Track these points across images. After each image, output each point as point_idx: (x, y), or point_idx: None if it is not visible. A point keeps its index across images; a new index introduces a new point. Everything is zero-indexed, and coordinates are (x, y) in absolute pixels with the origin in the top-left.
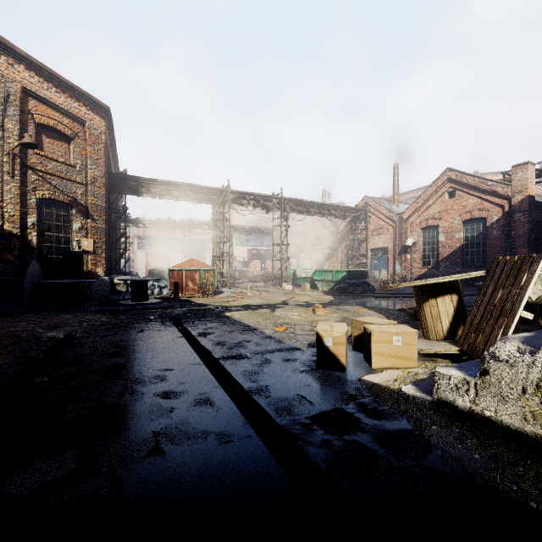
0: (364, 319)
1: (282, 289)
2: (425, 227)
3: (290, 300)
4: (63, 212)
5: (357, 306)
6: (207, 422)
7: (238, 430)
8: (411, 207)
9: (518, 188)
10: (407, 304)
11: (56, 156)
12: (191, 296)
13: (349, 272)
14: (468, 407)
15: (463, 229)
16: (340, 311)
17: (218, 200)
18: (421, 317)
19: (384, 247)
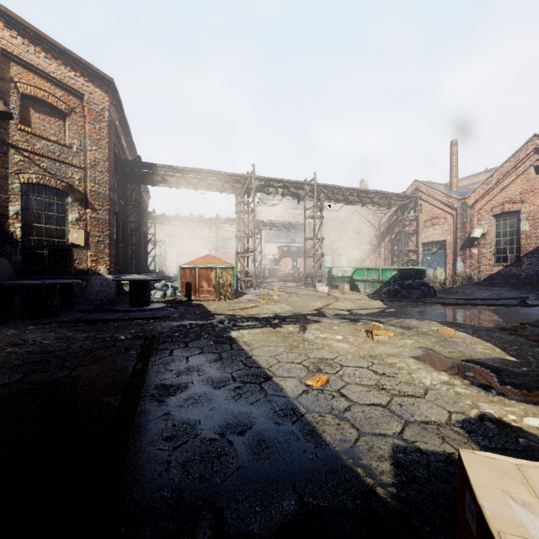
0: None
1: (315, 290)
2: (499, 213)
3: (327, 307)
4: (56, 200)
5: (431, 322)
6: None
7: None
8: (478, 189)
9: None
10: (500, 317)
11: (47, 134)
12: (206, 299)
13: (401, 270)
14: None
15: None
16: (412, 332)
17: (241, 188)
18: None
19: (441, 240)
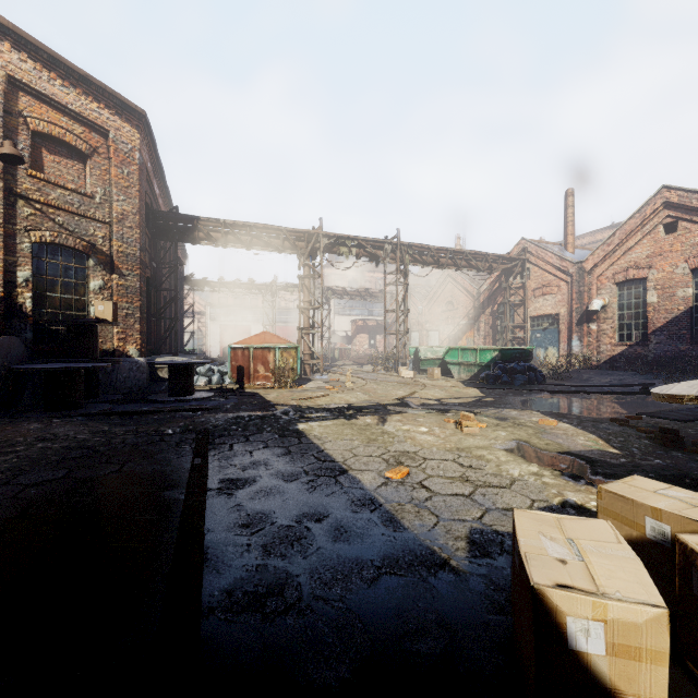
0: (643, 494)
1: (398, 376)
2: (623, 281)
3: (412, 396)
4: (74, 263)
5: (532, 413)
6: None
7: None
8: (598, 251)
9: None
10: (615, 406)
11: (64, 181)
12: (263, 387)
13: (502, 351)
14: None
15: (692, 283)
16: (508, 424)
17: (305, 247)
18: None
19: (554, 314)
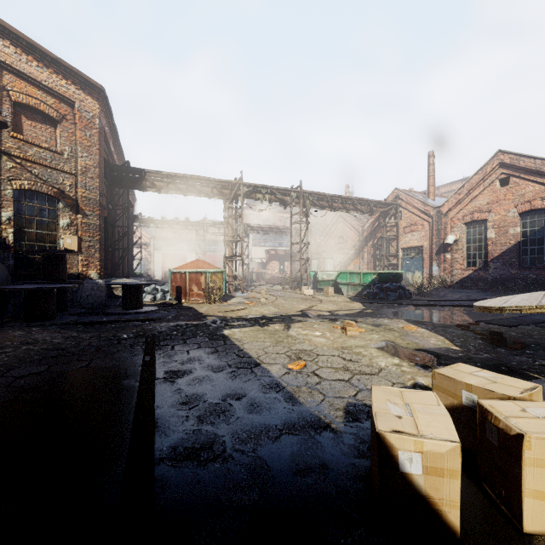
0: (462, 375)
1: (301, 293)
2: (469, 222)
3: (311, 309)
4: (47, 205)
5: (400, 321)
6: None
7: None
8: (451, 198)
9: None
10: (462, 316)
11: (39, 141)
12: (196, 303)
13: (380, 274)
14: None
15: (520, 223)
16: (380, 329)
17: (229, 194)
18: None
19: (419, 246)
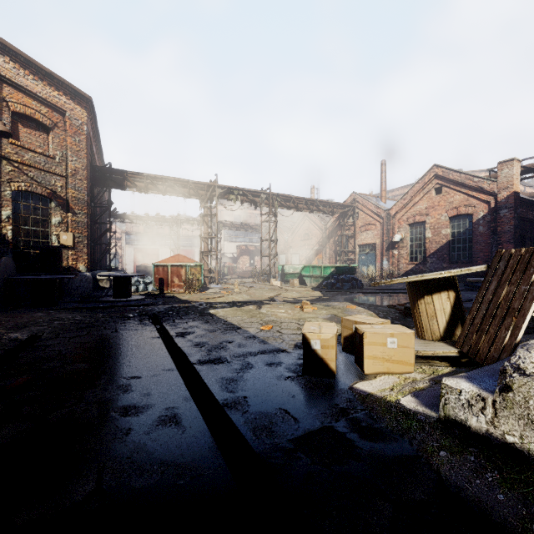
0: (355, 318)
1: (270, 285)
2: (412, 223)
3: (278, 296)
4: (41, 205)
5: (346, 303)
6: (169, 448)
7: (205, 460)
8: (398, 203)
9: (504, 184)
10: (396, 300)
11: (33, 146)
12: (177, 293)
13: (337, 267)
14: (485, 430)
15: (450, 225)
16: (329, 307)
17: (205, 195)
18: (415, 315)
19: (372, 243)
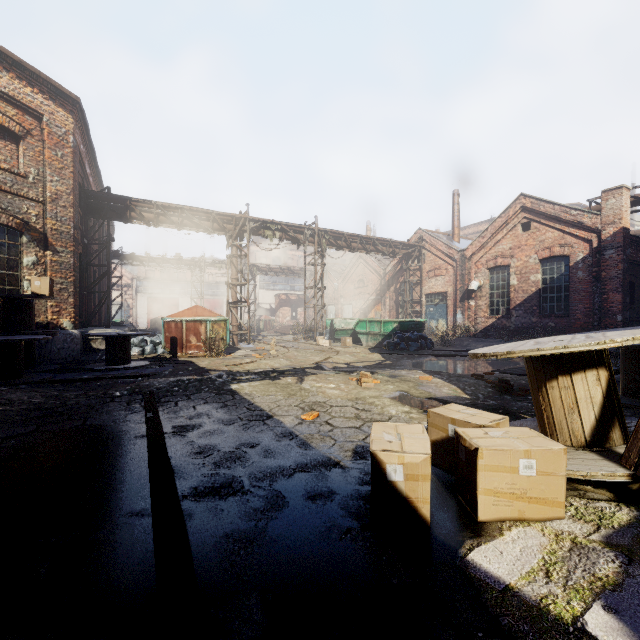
0: (450, 412)
1: (316, 344)
2: (493, 267)
3: (326, 361)
4: (7, 239)
5: (417, 371)
6: None
7: None
8: (475, 242)
9: (610, 218)
10: (480, 366)
11: None
12: (195, 356)
13: (401, 323)
14: None
15: (540, 270)
16: (396, 380)
17: (233, 230)
18: (541, 404)
19: (443, 292)
